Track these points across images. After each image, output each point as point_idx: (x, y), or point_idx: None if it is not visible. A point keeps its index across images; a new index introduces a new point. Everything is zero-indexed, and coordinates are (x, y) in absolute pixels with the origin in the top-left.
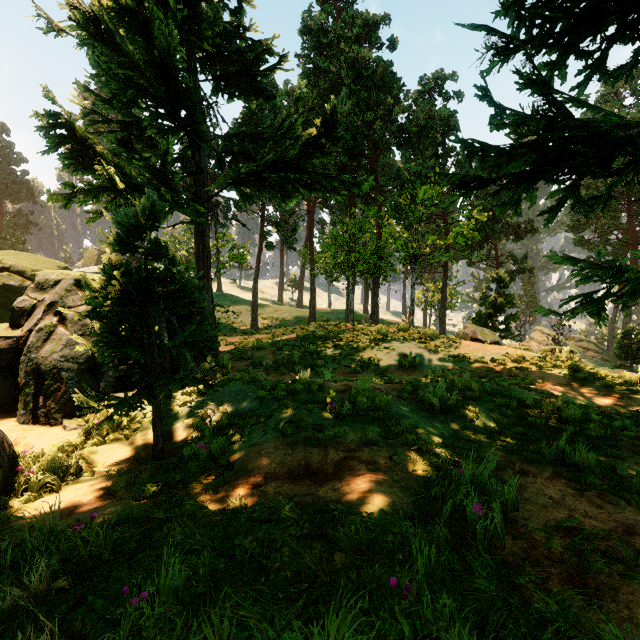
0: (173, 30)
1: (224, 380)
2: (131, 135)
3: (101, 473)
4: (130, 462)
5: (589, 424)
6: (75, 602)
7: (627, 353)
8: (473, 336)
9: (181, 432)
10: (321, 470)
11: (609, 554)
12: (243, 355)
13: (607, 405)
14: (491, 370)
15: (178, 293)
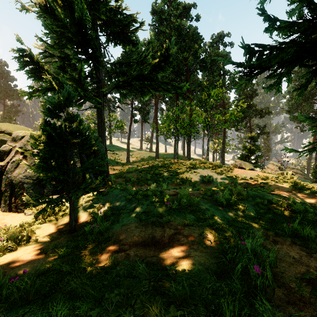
0: (84, 6)
1: (110, 189)
2: (65, 64)
3: (41, 240)
4: (57, 233)
5: (307, 213)
6: None
7: None
8: (240, 166)
9: (86, 217)
10: (161, 240)
11: None
12: (121, 175)
13: (315, 202)
14: (250, 183)
15: (83, 141)
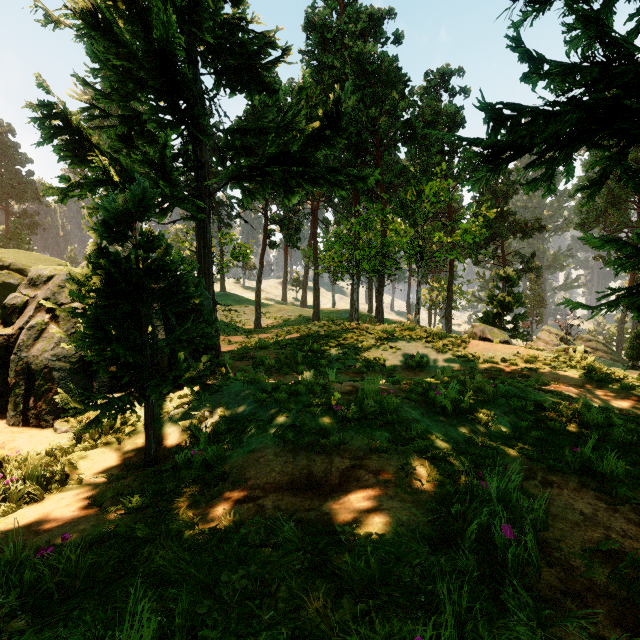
0: (172, 17)
1: (223, 380)
2: (132, 131)
3: (89, 480)
4: (121, 468)
5: (612, 429)
6: None
7: (639, 353)
8: (482, 335)
9: (177, 436)
10: (325, 480)
11: None
12: (245, 355)
13: (628, 408)
14: (502, 370)
15: (172, 287)
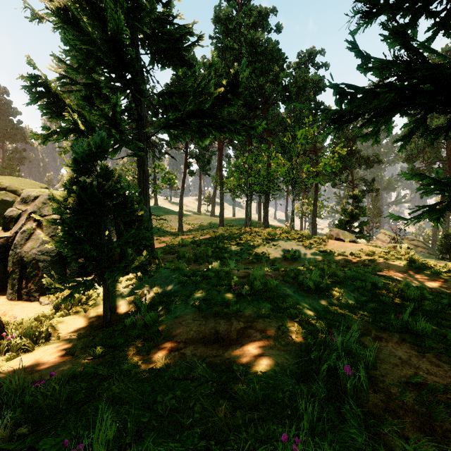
0: (121, 16)
1: (157, 268)
2: (92, 93)
3: (65, 337)
4: (87, 329)
5: (424, 301)
6: (28, 449)
7: (447, 249)
8: (337, 237)
9: (125, 307)
10: (227, 337)
11: (450, 405)
12: (172, 250)
13: (436, 287)
14: (350, 261)
15: (122, 205)
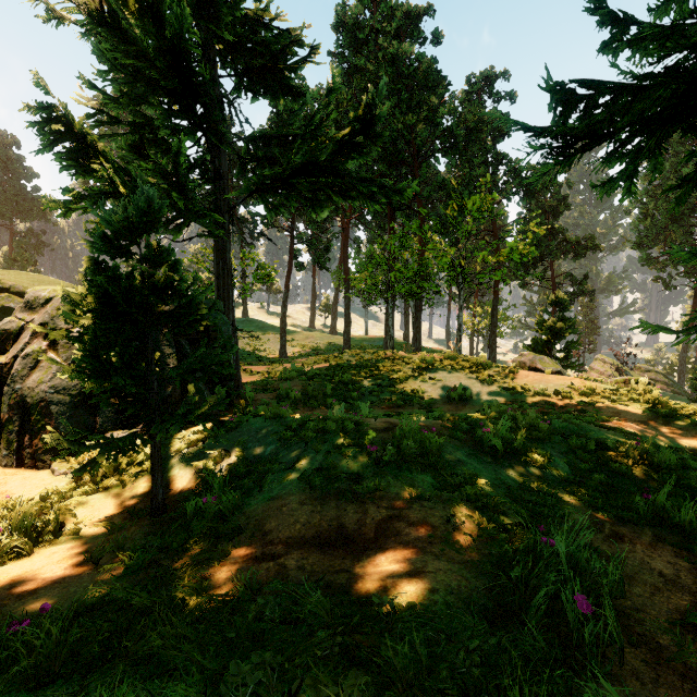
0: (186, 9)
1: (243, 415)
2: (144, 139)
3: (87, 531)
4: (124, 516)
5: (687, 472)
6: None
7: None
8: (531, 365)
9: (189, 479)
10: (358, 534)
11: None
12: (269, 386)
13: None
14: (555, 404)
15: (183, 310)
